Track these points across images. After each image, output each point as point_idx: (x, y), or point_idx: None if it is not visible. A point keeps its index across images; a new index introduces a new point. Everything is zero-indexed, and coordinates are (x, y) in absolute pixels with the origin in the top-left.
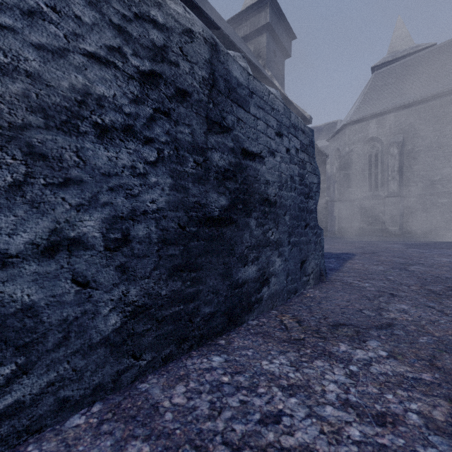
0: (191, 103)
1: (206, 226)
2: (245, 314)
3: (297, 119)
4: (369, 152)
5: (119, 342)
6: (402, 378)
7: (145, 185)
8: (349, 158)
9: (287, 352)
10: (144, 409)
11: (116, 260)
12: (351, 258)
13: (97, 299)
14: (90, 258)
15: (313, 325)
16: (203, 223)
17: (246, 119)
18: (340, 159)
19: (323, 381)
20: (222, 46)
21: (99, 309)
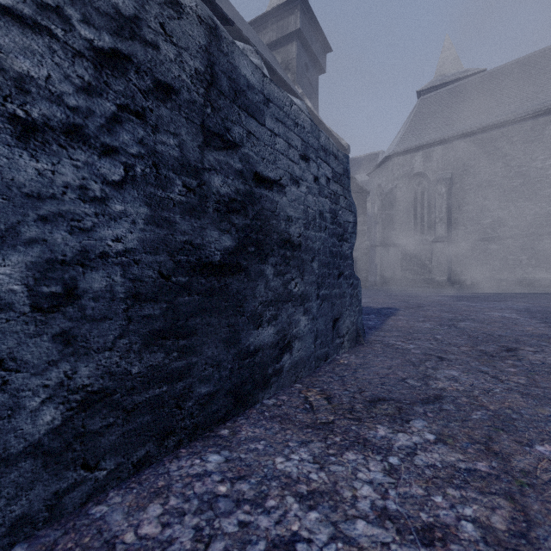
0: (179, 104)
1: (202, 275)
2: (259, 391)
3: (328, 141)
4: (414, 190)
5: (60, 448)
6: (453, 471)
7: (105, 215)
8: (392, 196)
9: (311, 443)
10: (92, 549)
11: (54, 326)
12: (394, 314)
13: (19, 387)
14: (5, 323)
15: (345, 403)
16: (198, 271)
17: (260, 133)
18: (382, 196)
19: (354, 482)
20: (225, 32)
21: (21, 402)
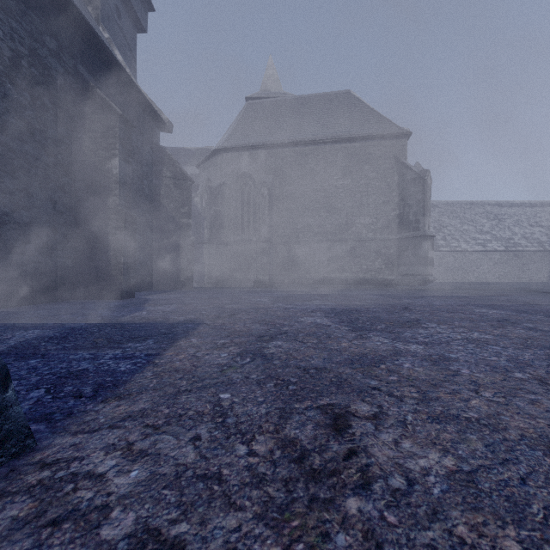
0: None
1: None
2: None
3: None
4: (241, 189)
5: None
6: None
7: None
8: (221, 192)
9: None
10: None
11: None
12: (188, 334)
13: None
14: None
15: None
16: None
17: None
18: (210, 190)
19: None
20: None
21: None
